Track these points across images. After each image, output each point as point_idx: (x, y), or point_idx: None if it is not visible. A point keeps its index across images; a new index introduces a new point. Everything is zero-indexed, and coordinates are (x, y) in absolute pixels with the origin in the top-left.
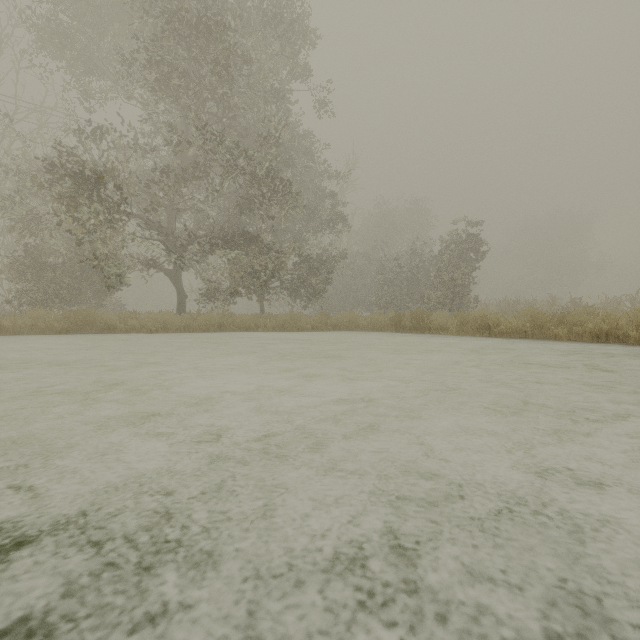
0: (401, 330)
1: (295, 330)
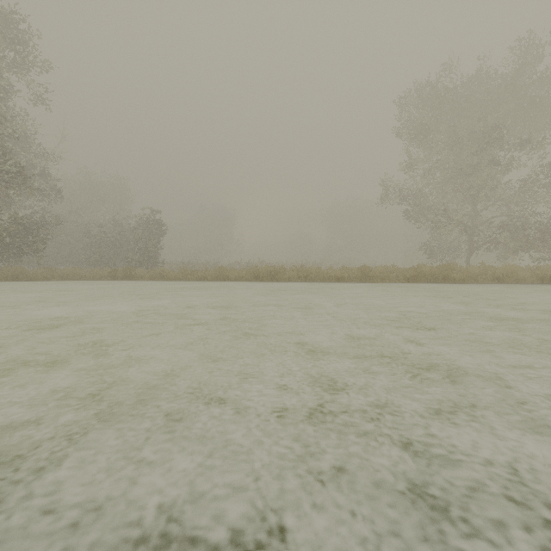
0: (116, 279)
1: (25, 280)
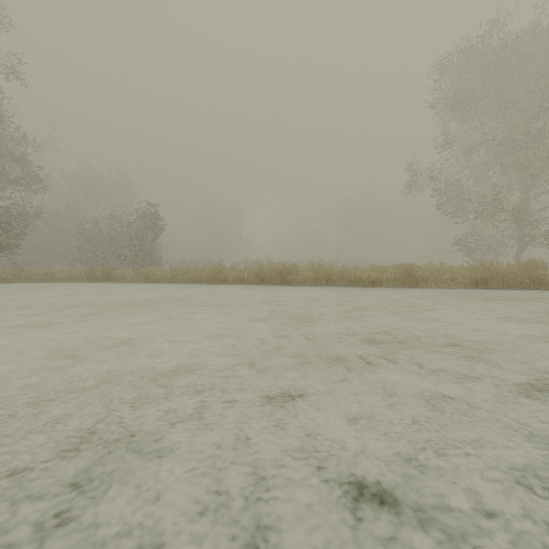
0: (95, 280)
1: None
